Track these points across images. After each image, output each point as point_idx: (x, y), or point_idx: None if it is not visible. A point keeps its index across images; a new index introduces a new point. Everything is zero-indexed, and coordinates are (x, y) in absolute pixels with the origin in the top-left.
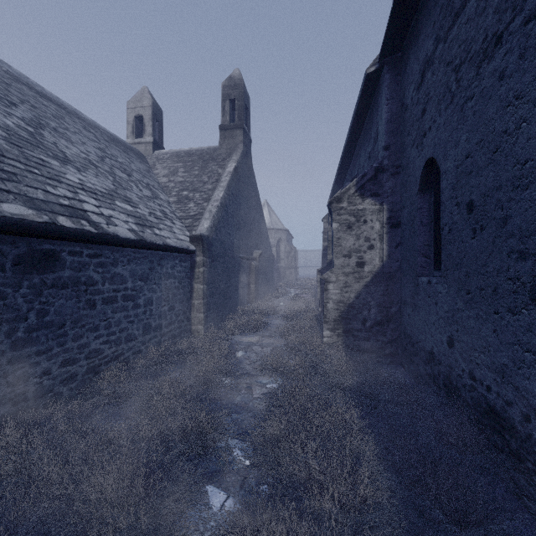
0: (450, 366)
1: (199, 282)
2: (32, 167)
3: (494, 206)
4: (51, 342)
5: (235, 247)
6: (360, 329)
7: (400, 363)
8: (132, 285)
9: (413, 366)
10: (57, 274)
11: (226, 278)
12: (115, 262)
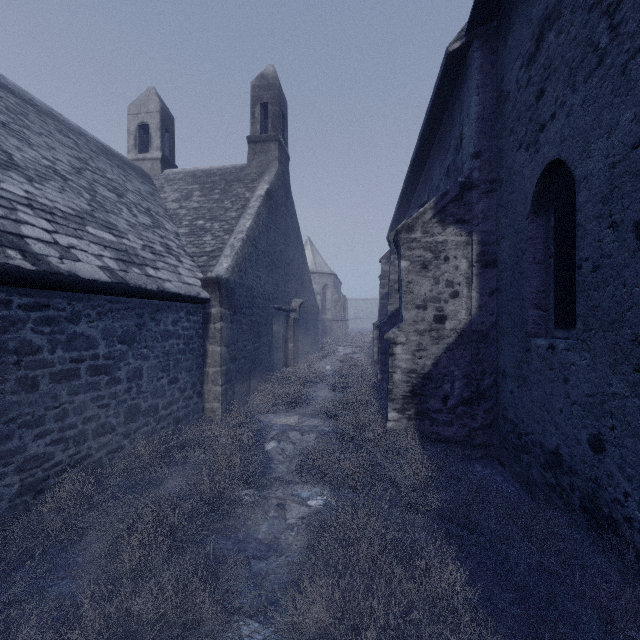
0: (597, 482)
1: (215, 343)
2: None
3: None
4: None
5: (268, 294)
6: (440, 410)
7: (496, 458)
8: (107, 350)
9: (519, 466)
10: None
11: (255, 336)
12: (76, 317)
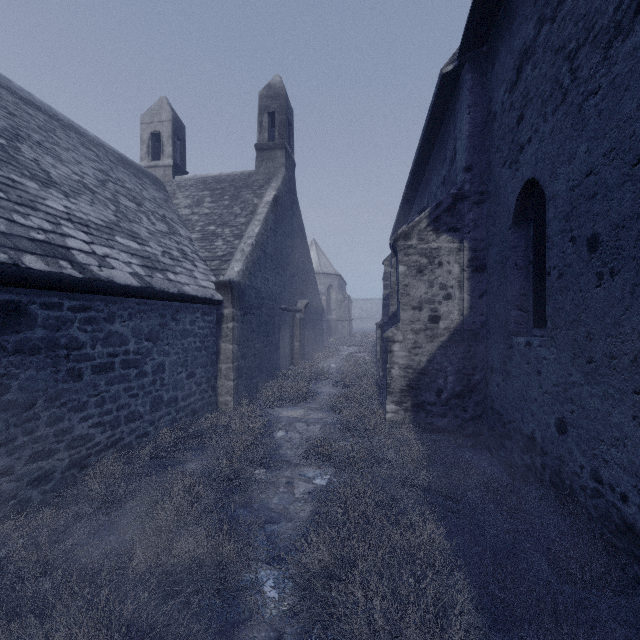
0: (562, 459)
1: (228, 341)
2: None
3: (634, 241)
4: (13, 429)
5: (275, 296)
6: (434, 402)
7: (486, 447)
8: (136, 346)
9: (504, 452)
10: (23, 335)
11: (263, 335)
12: (112, 317)
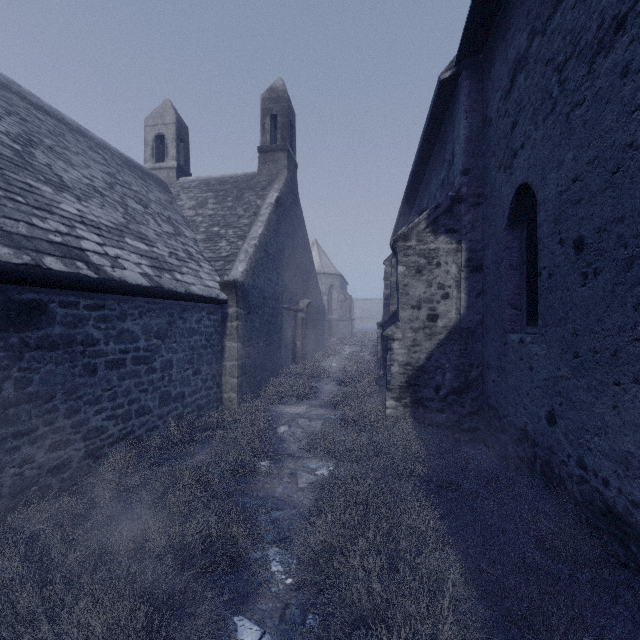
0: (551, 449)
1: (232, 339)
2: (14, 194)
3: (614, 243)
4: (35, 420)
5: (277, 295)
6: (432, 398)
7: (482, 441)
8: (146, 344)
9: (499, 445)
10: (43, 331)
11: (266, 334)
12: (123, 315)
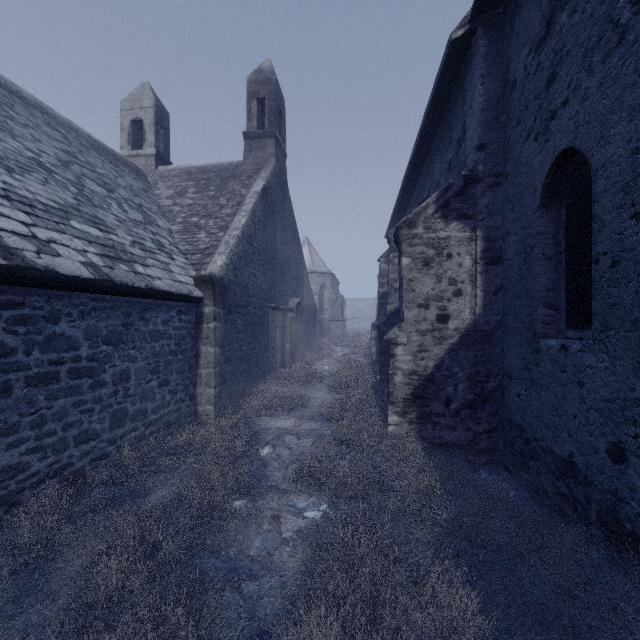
0: (618, 494)
1: (209, 343)
2: None
3: None
4: None
5: (264, 294)
6: (442, 413)
7: (502, 464)
8: (90, 351)
9: (527, 474)
10: None
11: (250, 336)
12: (55, 316)
